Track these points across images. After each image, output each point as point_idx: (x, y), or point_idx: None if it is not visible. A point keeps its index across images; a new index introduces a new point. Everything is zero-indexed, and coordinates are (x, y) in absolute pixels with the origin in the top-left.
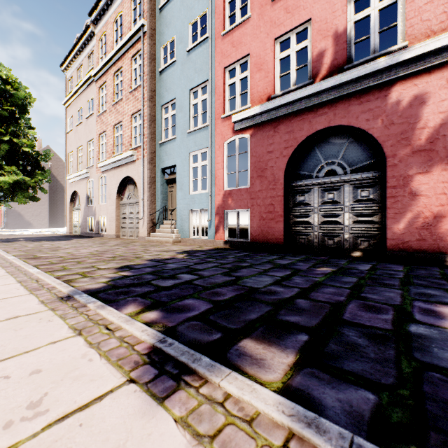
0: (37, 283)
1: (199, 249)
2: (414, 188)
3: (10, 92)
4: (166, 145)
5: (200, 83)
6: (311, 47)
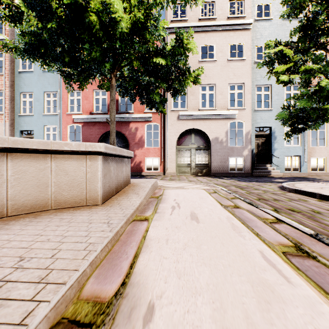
0: None
1: None
2: (135, 154)
3: None
4: (25, 117)
5: (52, 91)
6: (107, 100)
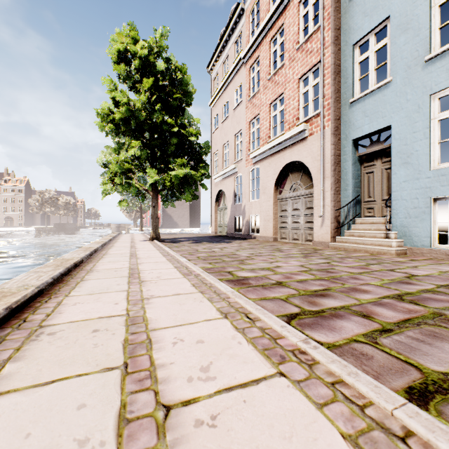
0: None
1: None
2: None
3: (178, 79)
4: (366, 100)
5: None
6: None
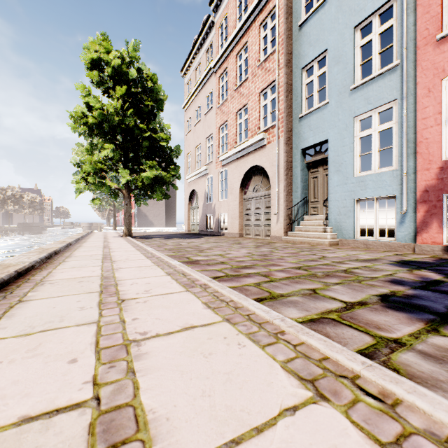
0: (405, 422)
1: (414, 259)
2: None
3: (150, 87)
4: (311, 116)
5: (378, 7)
6: None
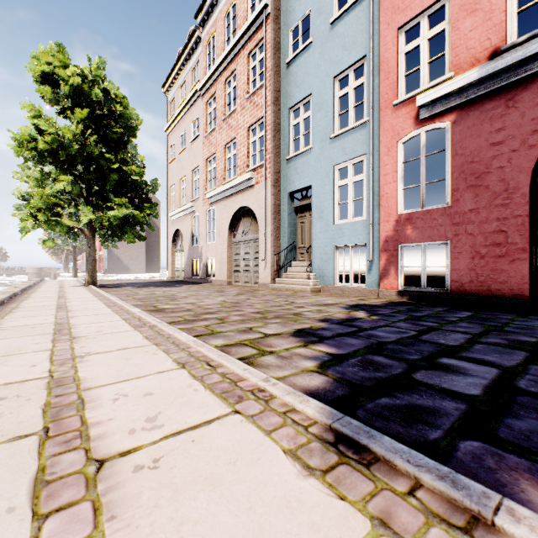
0: (215, 371)
1: (368, 303)
2: None
3: (119, 112)
4: (297, 160)
5: (352, 63)
6: None
